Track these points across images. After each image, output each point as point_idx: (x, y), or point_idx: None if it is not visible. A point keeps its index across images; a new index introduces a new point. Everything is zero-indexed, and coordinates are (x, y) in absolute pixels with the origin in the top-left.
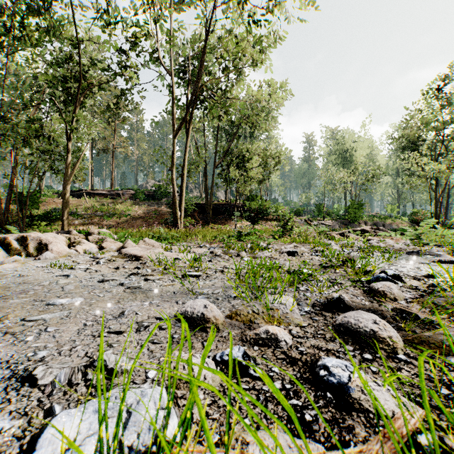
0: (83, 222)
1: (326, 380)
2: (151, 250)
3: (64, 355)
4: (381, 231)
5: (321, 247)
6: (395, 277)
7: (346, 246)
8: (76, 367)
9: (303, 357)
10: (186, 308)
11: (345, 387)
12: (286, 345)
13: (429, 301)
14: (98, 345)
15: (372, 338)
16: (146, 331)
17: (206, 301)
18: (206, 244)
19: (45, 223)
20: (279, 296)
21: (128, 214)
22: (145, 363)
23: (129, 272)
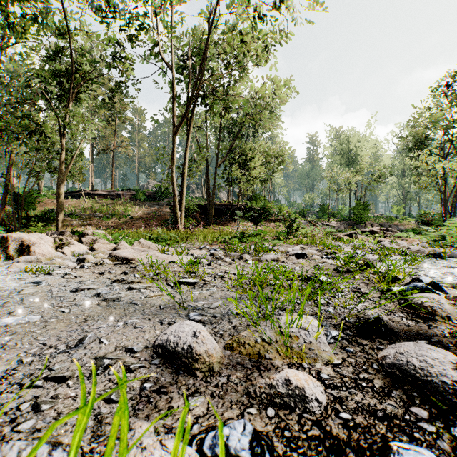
0: (81, 223)
1: None
2: (145, 252)
3: None
4: (390, 232)
5: (332, 249)
6: (433, 286)
7: (358, 248)
8: None
9: (352, 435)
10: (168, 335)
11: None
12: (320, 407)
13: None
14: (17, 408)
15: None
16: (105, 375)
17: (196, 326)
18: (207, 245)
19: (41, 223)
20: (297, 316)
21: (127, 215)
22: (79, 455)
23: (113, 279)
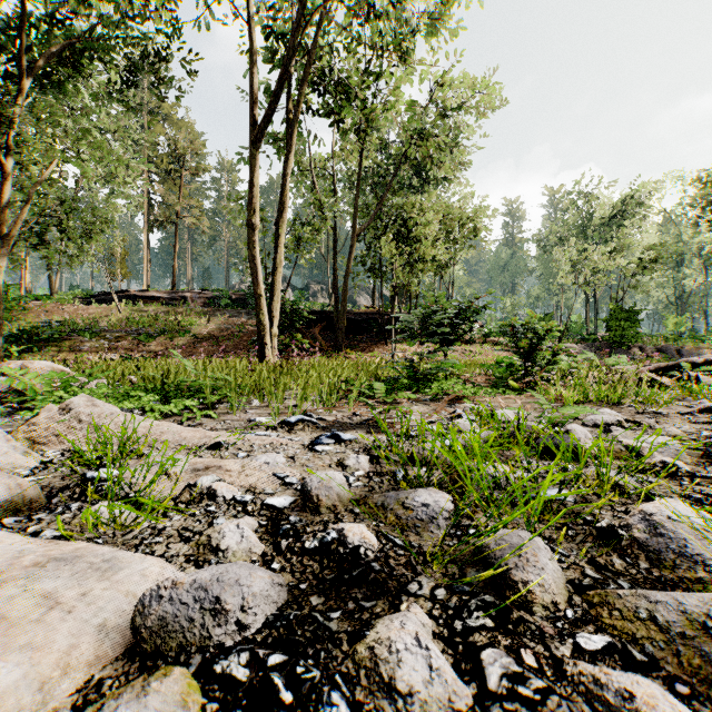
0: (99, 346)
1: None
2: None
3: None
4: None
5: None
6: None
7: None
8: None
9: None
10: None
11: None
12: None
13: None
14: None
15: None
16: None
17: None
18: (321, 405)
19: (16, 347)
20: None
21: (186, 331)
22: None
23: None
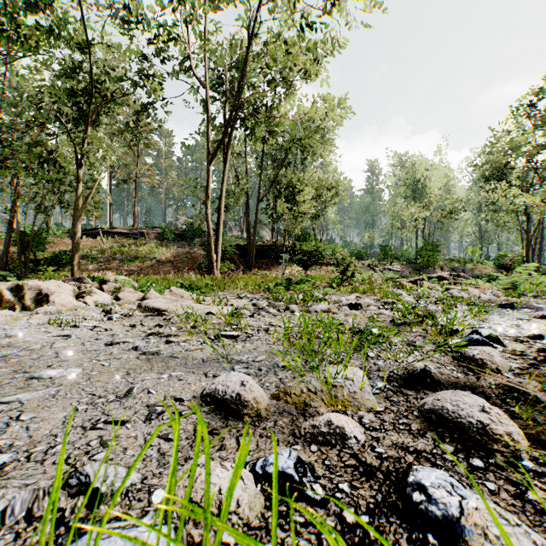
0: (99, 267)
1: (424, 510)
2: (178, 302)
3: (35, 460)
4: (462, 278)
5: (391, 298)
6: (492, 339)
7: (421, 297)
8: (41, 488)
9: (383, 464)
10: (216, 385)
11: (456, 526)
12: (358, 444)
13: (545, 373)
14: (87, 444)
15: (480, 433)
16: (159, 420)
17: (243, 376)
18: (248, 294)
19: (52, 268)
20: (343, 367)
21: (153, 257)
22: (151, 476)
23: (147, 332)
